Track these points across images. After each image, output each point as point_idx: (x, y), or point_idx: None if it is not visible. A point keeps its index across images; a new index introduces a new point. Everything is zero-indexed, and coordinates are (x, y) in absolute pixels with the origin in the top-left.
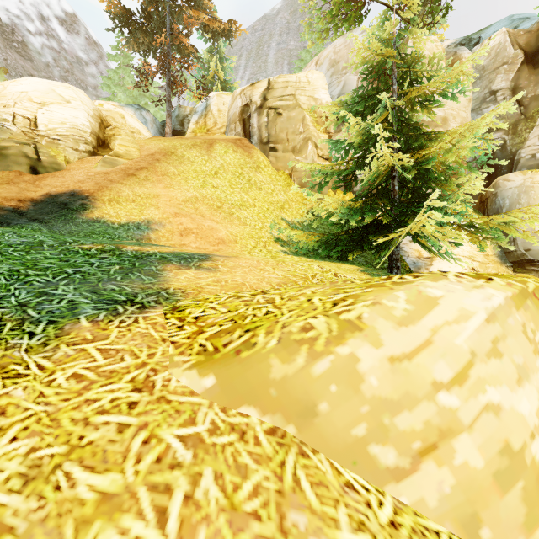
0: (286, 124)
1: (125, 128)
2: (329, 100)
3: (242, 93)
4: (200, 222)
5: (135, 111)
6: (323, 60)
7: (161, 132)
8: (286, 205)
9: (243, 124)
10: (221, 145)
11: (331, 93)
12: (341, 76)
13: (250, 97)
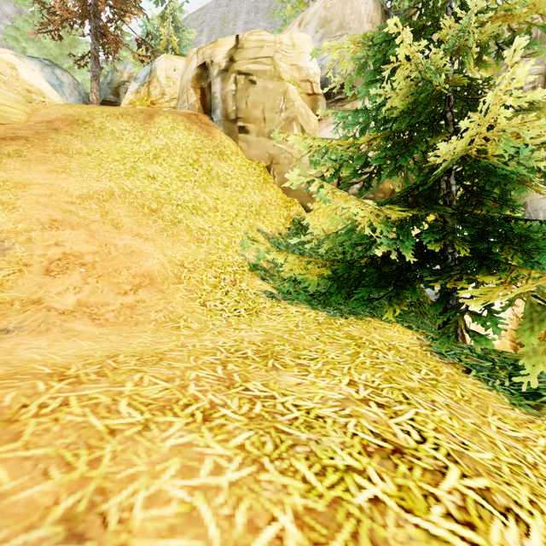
0: (262, 97)
1: (14, 83)
2: (319, 71)
3: (199, 52)
4: (106, 239)
5: (42, 67)
6: (310, 18)
7: (87, 103)
8: (263, 209)
9: (201, 94)
10: (166, 118)
11: (321, 61)
12: (335, 39)
13: (211, 56)
